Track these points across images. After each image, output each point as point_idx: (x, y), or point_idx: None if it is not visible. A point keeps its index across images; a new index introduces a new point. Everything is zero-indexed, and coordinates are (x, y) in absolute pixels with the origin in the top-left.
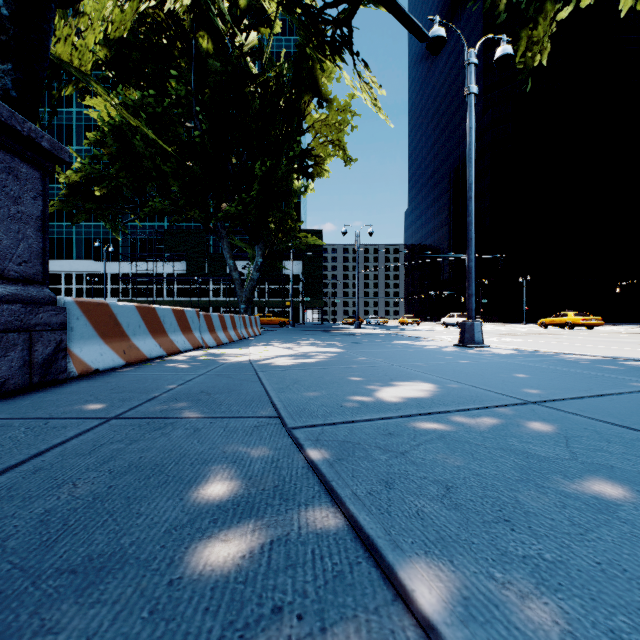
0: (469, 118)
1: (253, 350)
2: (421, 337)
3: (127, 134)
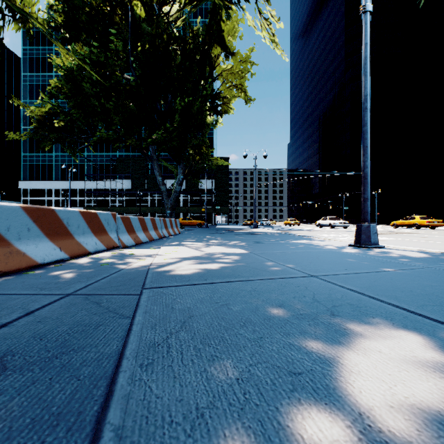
0: (364, 35)
1: (162, 251)
2: (311, 236)
3: (77, 78)
